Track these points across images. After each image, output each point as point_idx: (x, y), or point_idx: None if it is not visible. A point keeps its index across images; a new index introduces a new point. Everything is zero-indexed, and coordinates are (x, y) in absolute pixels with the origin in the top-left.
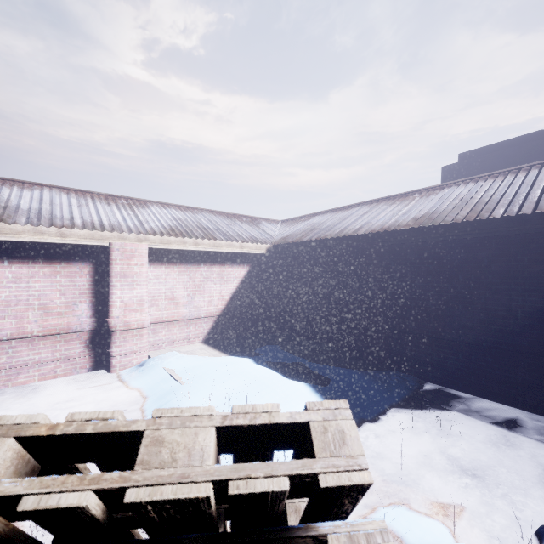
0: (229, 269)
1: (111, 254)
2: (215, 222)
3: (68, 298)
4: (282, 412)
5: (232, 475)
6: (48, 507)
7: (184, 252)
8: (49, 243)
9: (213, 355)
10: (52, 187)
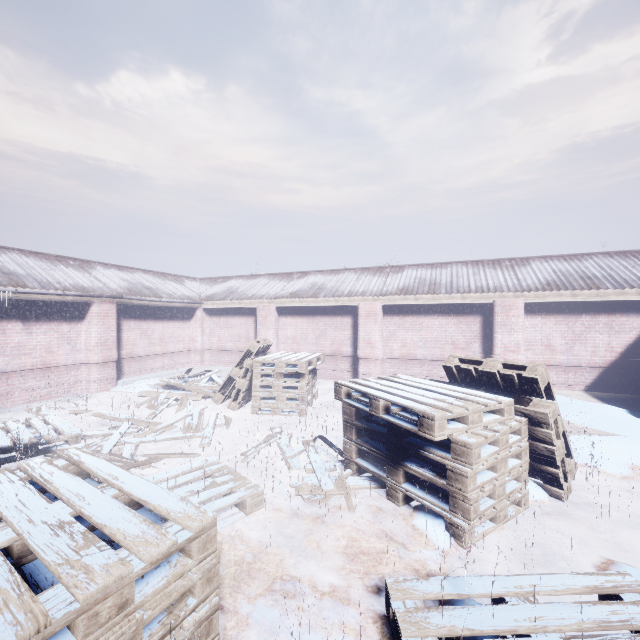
0: (623, 319)
1: (494, 309)
2: (608, 267)
3: (467, 339)
4: (521, 363)
5: (501, 370)
6: (465, 368)
7: (561, 303)
8: (456, 303)
9: (587, 401)
10: (457, 263)
